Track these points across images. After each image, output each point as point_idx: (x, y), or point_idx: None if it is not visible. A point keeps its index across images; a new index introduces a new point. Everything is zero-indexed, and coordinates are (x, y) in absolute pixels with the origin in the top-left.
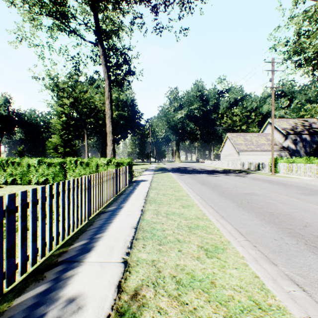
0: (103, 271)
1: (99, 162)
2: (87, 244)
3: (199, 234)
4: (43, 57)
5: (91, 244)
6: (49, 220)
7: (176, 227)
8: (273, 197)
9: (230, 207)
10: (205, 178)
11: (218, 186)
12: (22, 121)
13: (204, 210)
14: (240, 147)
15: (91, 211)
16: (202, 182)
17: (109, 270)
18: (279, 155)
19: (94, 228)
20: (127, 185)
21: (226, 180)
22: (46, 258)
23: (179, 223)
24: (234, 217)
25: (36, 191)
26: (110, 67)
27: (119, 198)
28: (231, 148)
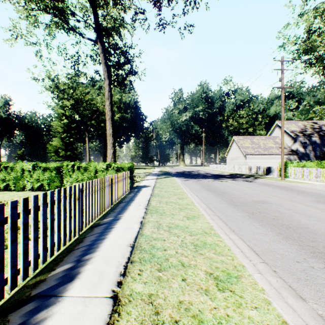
0: (84, 311)
1: (98, 167)
2: (72, 269)
3: (207, 255)
4: (40, 56)
5: (76, 269)
6: (24, 242)
7: (180, 245)
8: (286, 205)
9: (240, 219)
10: (211, 183)
11: (226, 192)
12: (22, 124)
13: (212, 222)
14: (247, 151)
15: (83, 224)
16: (208, 187)
17: (92, 310)
18: (288, 159)
19: (83, 247)
20: (128, 191)
21: (234, 185)
22: (17, 291)
23: (183, 239)
24: (246, 231)
25: (2, 207)
26: (110, 66)
27: (117, 208)
28: (237, 152)
